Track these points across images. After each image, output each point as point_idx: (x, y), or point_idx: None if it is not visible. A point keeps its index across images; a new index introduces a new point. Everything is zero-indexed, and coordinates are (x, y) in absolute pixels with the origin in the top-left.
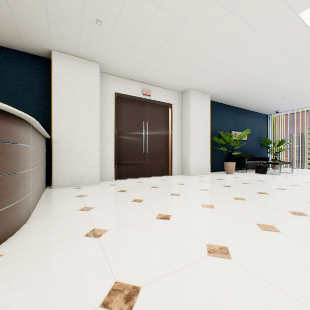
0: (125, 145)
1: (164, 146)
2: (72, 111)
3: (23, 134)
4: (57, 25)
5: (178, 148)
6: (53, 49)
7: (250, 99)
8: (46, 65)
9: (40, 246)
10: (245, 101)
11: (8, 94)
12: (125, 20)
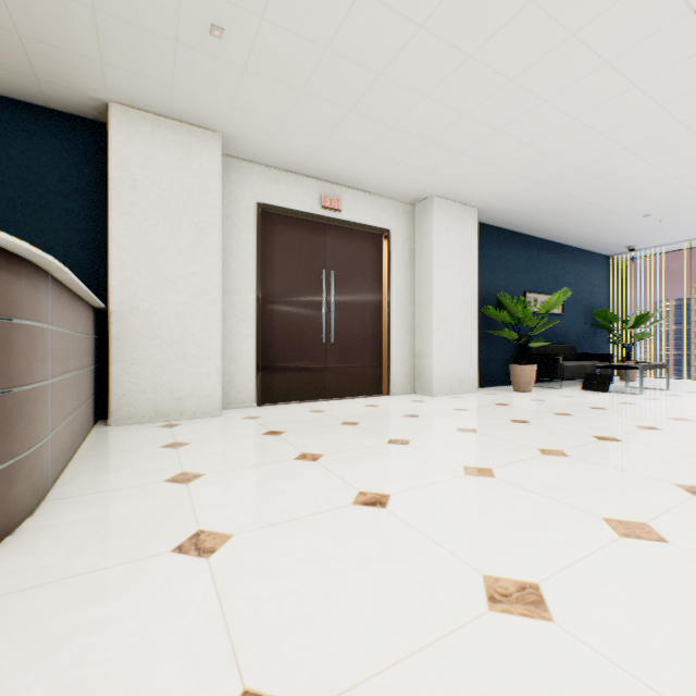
0: (282, 324)
1: (373, 328)
2: (158, 244)
3: (26, 296)
4: (118, 39)
5: (403, 333)
6: (112, 99)
7: (570, 218)
8: (97, 137)
9: (57, 581)
10: (559, 225)
11: (6, 206)
12: (280, 25)
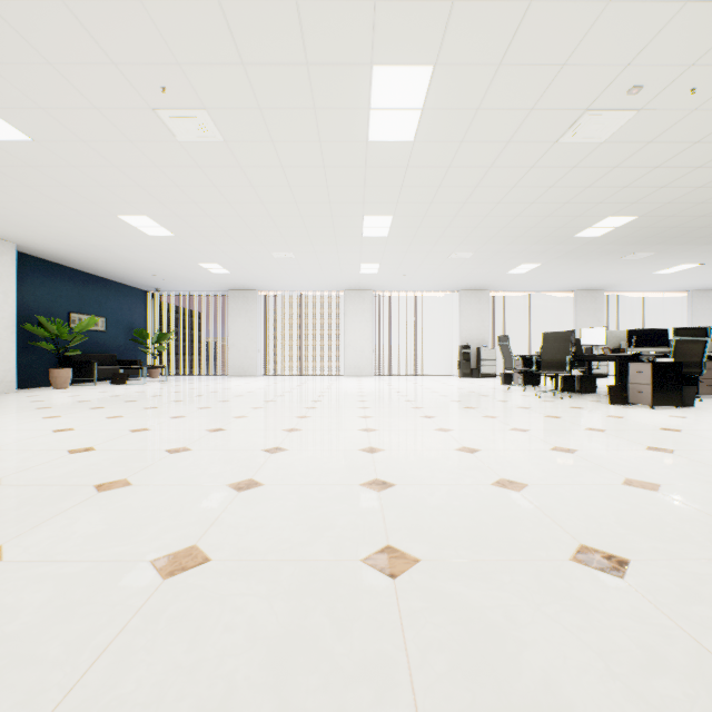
0: None
1: None
2: None
3: None
4: None
5: None
6: None
7: (104, 266)
8: None
9: None
10: (98, 268)
11: None
12: None
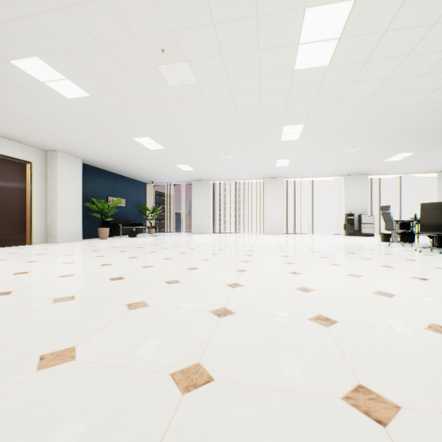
0: None
1: (21, 211)
2: None
3: None
4: None
5: (40, 214)
6: None
7: (125, 169)
8: None
9: None
10: (122, 170)
11: None
12: None
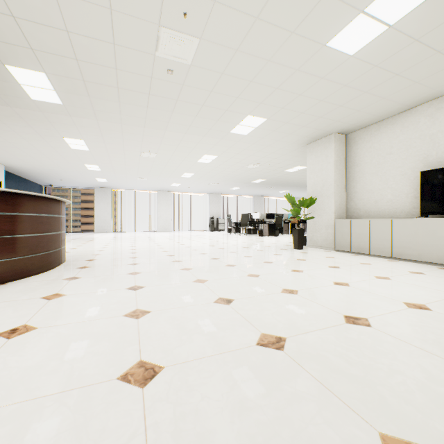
0: None
1: None
2: None
3: None
4: None
5: None
6: None
7: (38, 175)
8: None
9: None
10: (32, 175)
11: None
12: (3, 137)
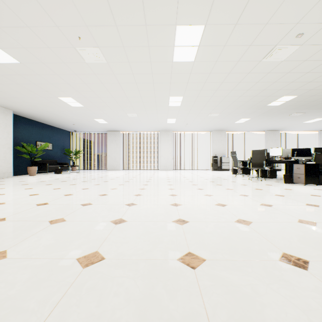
0: None
1: None
2: None
3: None
4: None
5: None
6: None
7: (51, 120)
8: None
9: None
10: (49, 121)
11: None
12: None
